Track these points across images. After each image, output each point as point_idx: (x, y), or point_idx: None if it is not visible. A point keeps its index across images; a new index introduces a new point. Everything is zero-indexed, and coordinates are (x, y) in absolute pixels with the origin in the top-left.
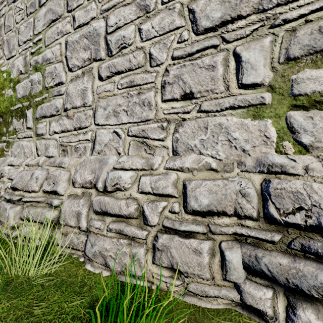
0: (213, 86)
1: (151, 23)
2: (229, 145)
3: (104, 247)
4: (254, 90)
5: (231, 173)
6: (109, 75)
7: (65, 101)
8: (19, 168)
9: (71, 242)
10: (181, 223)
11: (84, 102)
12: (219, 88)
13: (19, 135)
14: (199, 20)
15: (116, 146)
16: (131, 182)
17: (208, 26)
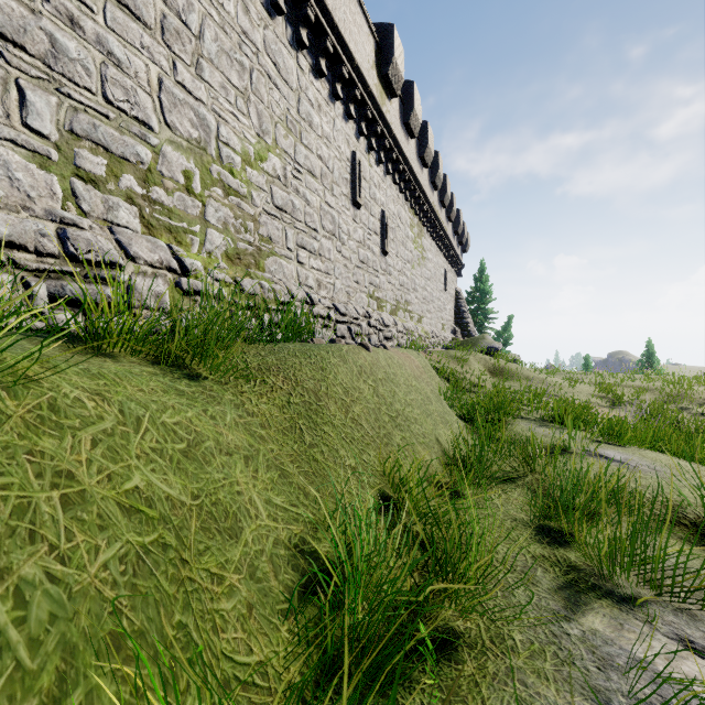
0: None
1: None
2: (11, 183)
3: None
4: (41, 139)
5: (20, 215)
6: None
7: None
8: None
9: None
10: None
11: None
12: None
13: None
14: None
15: None
16: None
17: None
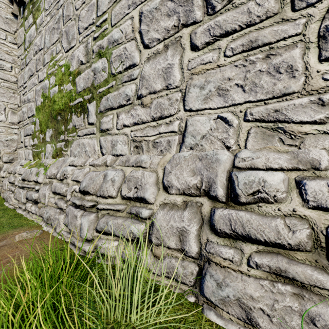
0: None
1: None
2: None
3: (246, 292)
4: None
5: None
6: (209, 41)
7: (139, 86)
8: (85, 169)
9: (172, 271)
10: None
11: (167, 83)
12: None
13: (80, 132)
14: None
15: (223, 137)
16: (285, 190)
17: None
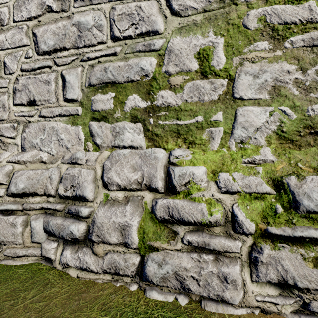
0: (48, 97)
1: (5, 36)
2: (58, 143)
3: None
4: (72, 104)
5: (53, 165)
6: None
7: None
8: None
9: None
10: (2, 204)
11: None
12: (52, 99)
13: None
14: (40, 43)
15: None
16: None
17: (45, 50)
